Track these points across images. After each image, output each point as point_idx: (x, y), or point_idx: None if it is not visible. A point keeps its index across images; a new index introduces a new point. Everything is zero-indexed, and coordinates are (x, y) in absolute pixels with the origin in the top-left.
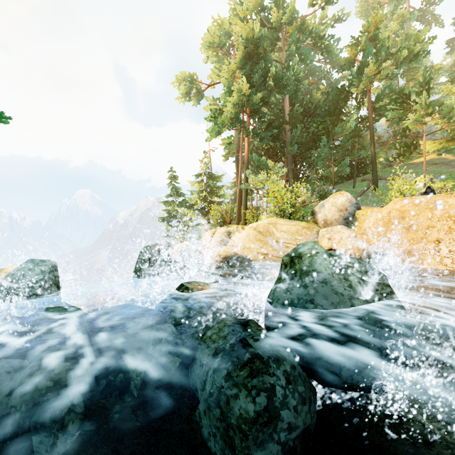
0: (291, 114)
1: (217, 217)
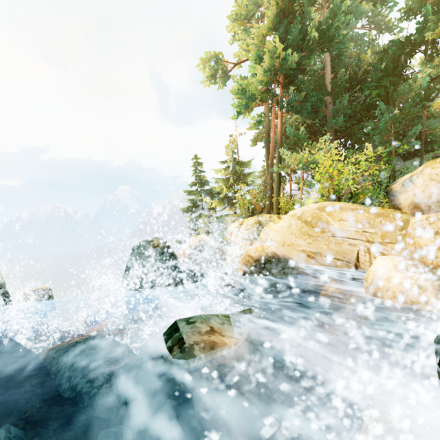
0: (333, 82)
1: (245, 205)
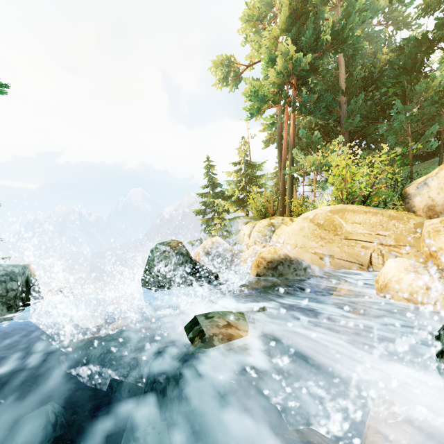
0: (348, 82)
1: (258, 207)
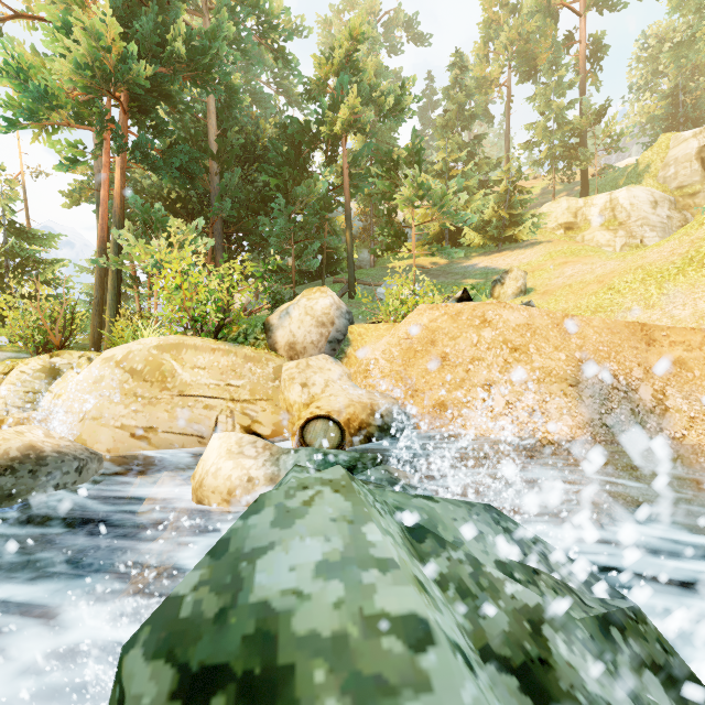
0: (220, 143)
1: (24, 329)
